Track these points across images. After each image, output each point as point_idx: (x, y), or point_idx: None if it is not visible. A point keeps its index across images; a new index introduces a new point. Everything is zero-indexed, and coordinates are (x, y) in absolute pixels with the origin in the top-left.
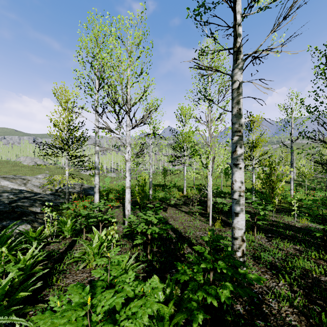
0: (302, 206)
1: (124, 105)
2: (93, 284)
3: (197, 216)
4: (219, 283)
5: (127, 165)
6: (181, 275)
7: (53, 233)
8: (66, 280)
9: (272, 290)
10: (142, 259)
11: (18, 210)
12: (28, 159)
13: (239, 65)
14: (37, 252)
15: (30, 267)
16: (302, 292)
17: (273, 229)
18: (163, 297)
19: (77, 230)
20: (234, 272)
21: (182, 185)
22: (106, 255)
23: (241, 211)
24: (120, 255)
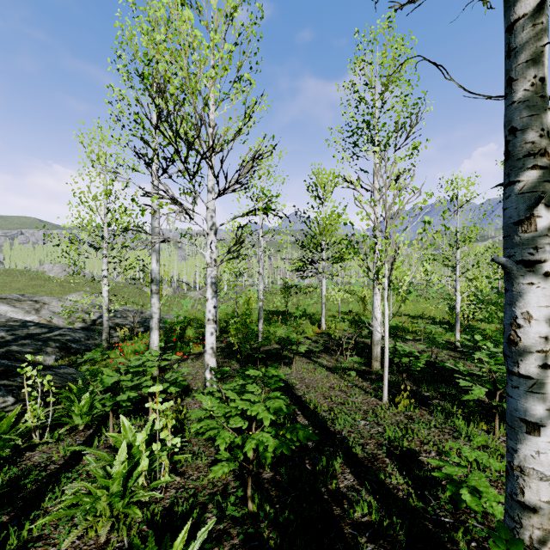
0: None
1: (198, 137)
2: None
3: (353, 378)
4: None
5: (210, 275)
6: None
7: (48, 421)
8: None
9: None
10: (232, 513)
11: None
12: (57, 268)
13: None
14: None
15: None
16: None
17: None
18: None
19: (103, 411)
20: None
21: (318, 313)
22: (141, 498)
23: (549, 417)
24: None
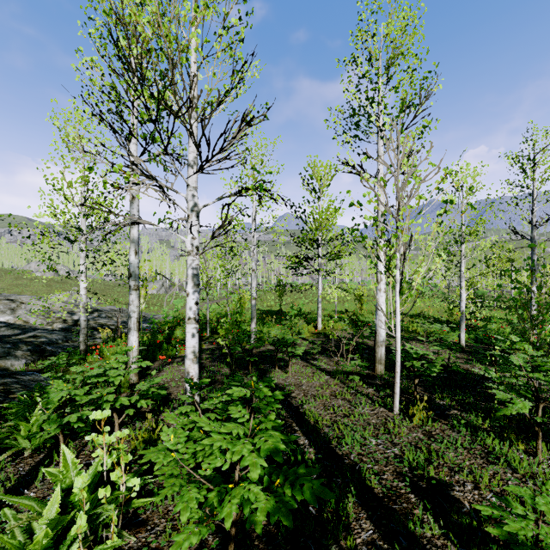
0: None
1: (170, 85)
2: None
3: (356, 383)
4: None
5: (191, 265)
6: None
7: None
8: None
9: None
10: None
11: None
12: (44, 267)
13: None
14: None
15: None
16: None
17: None
18: None
19: None
20: None
21: (313, 313)
22: None
23: None
24: None
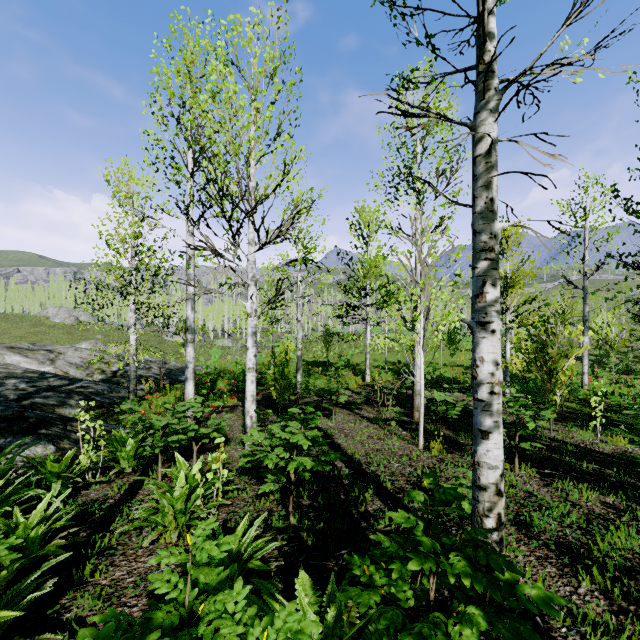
0: (609, 408)
1: (243, 199)
2: (151, 611)
3: (393, 428)
4: (453, 606)
5: (250, 325)
6: (360, 592)
7: (98, 464)
8: (113, 572)
9: (565, 606)
10: (277, 524)
11: (31, 415)
12: (62, 312)
13: (491, 102)
14: (60, 505)
15: (41, 542)
16: (634, 611)
17: (553, 457)
18: (320, 628)
19: (147, 456)
20: (489, 585)
21: (363, 364)
22: (200, 514)
23: (495, 427)
24: (216, 542)
